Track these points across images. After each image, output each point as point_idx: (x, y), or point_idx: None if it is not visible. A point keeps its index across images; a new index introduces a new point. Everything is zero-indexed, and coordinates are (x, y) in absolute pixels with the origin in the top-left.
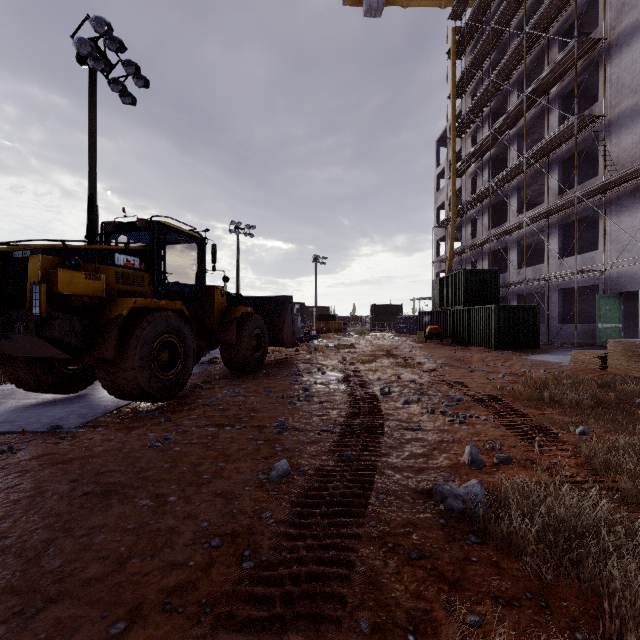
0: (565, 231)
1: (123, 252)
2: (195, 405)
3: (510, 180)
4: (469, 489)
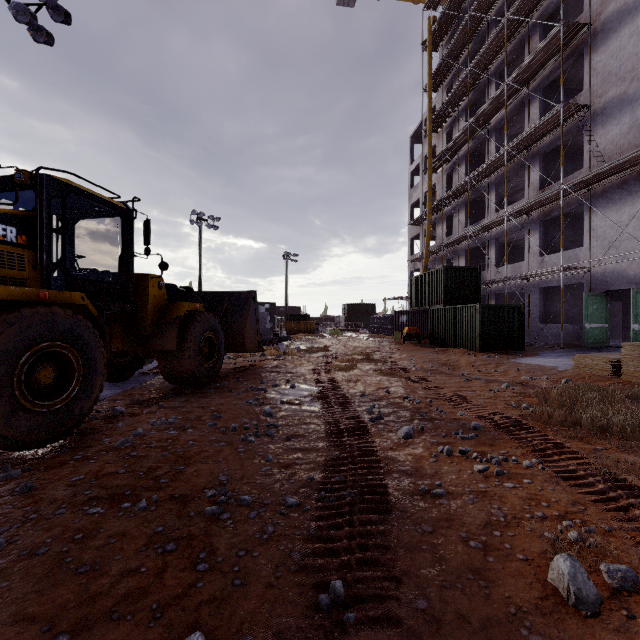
0: (545, 228)
1: None
2: (95, 450)
3: (488, 175)
4: None
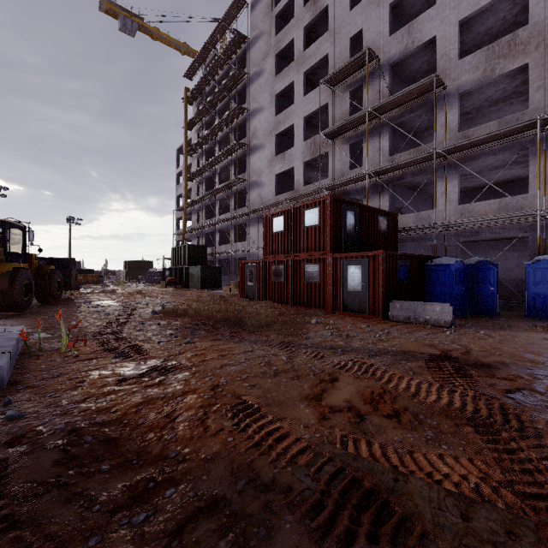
0: (238, 229)
1: None
2: (44, 312)
3: (215, 195)
4: (159, 310)
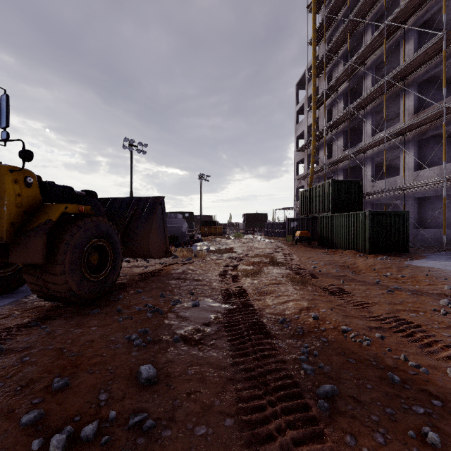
0: (418, 147)
1: None
2: None
3: (365, 106)
4: None
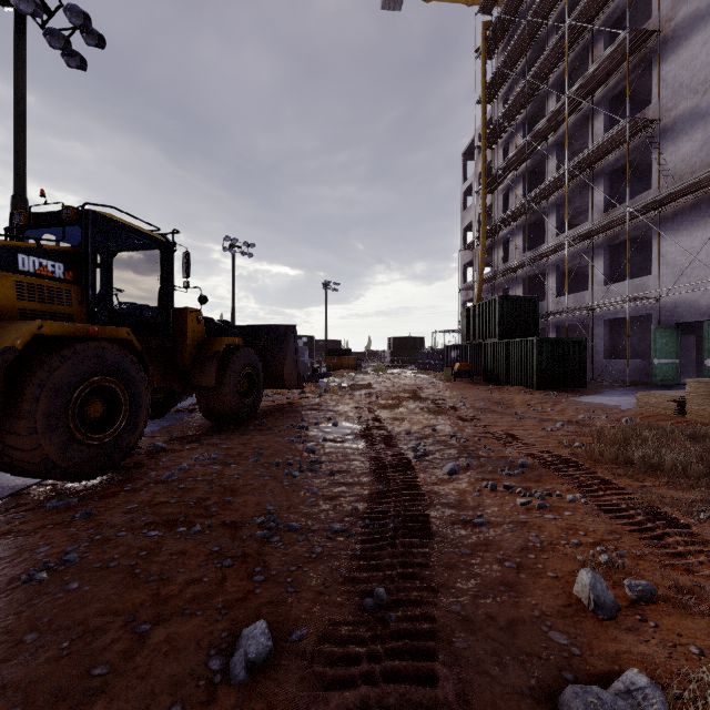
0: (611, 254)
1: (33, 252)
2: (143, 482)
3: (548, 196)
4: (637, 702)
